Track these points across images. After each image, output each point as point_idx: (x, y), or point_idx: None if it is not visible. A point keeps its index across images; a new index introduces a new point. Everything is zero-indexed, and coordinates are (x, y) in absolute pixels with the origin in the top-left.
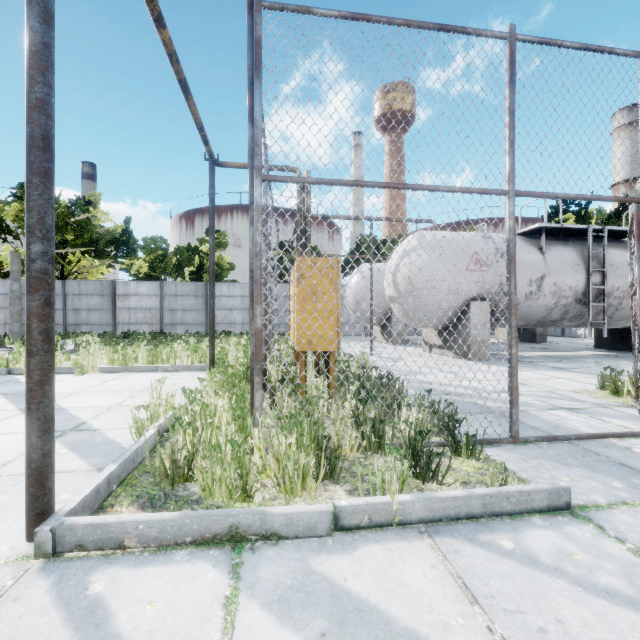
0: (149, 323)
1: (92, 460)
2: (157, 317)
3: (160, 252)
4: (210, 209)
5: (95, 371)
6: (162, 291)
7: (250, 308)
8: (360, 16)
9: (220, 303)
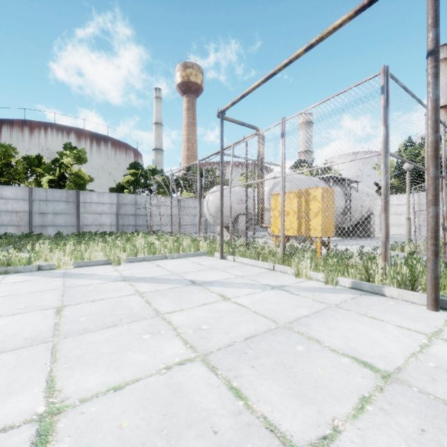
0: (16, 225)
1: (344, 293)
2: (25, 219)
3: (12, 159)
4: (222, 146)
5: (121, 262)
6: (31, 196)
7: (385, 213)
8: (406, 88)
9: (90, 208)
